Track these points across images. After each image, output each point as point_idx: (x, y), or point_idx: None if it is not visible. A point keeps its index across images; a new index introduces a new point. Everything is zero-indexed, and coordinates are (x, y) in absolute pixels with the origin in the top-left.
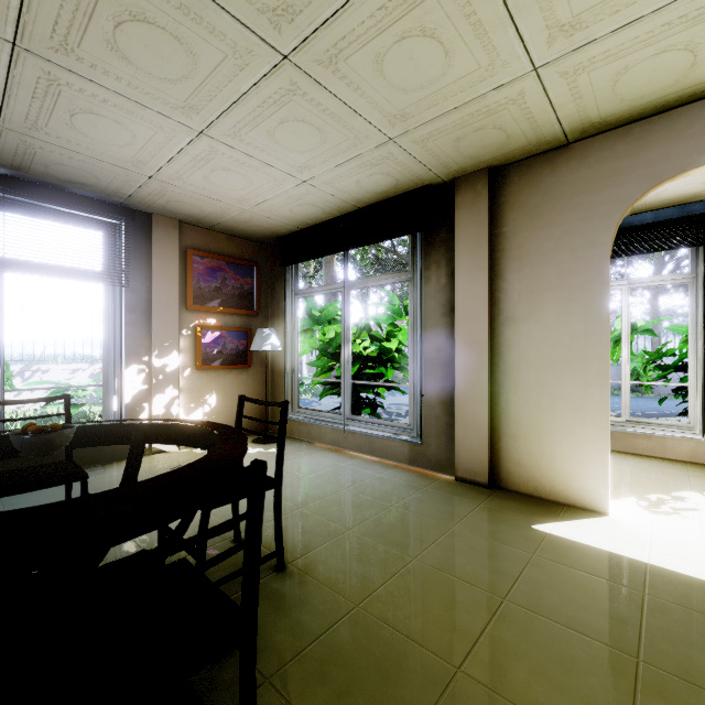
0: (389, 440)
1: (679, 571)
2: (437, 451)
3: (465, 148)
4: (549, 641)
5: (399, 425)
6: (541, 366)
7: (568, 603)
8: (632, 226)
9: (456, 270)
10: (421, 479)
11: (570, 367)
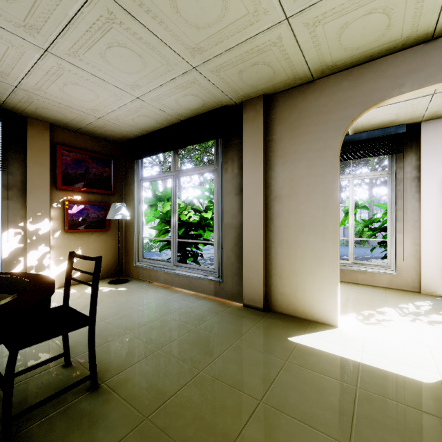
0: (201, 279)
1: (379, 367)
2: (232, 286)
3: (246, 78)
4: (287, 437)
5: (208, 269)
6: (297, 228)
7: (305, 400)
8: (355, 141)
9: (243, 164)
10: (220, 306)
11: (314, 229)
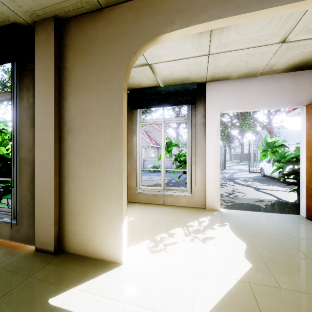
0: None
1: None
2: (28, 228)
3: None
4: None
5: (5, 210)
6: (87, 163)
7: None
8: (165, 92)
9: (35, 91)
10: (2, 257)
11: (103, 163)
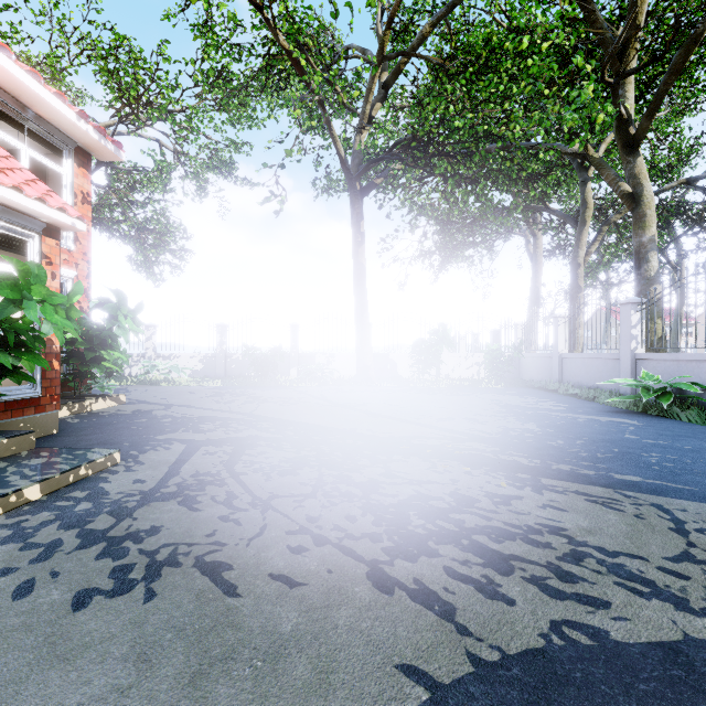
0: None
1: None
2: None
3: None
4: None
5: None
6: None
7: None
8: None
9: None
10: None
11: None
